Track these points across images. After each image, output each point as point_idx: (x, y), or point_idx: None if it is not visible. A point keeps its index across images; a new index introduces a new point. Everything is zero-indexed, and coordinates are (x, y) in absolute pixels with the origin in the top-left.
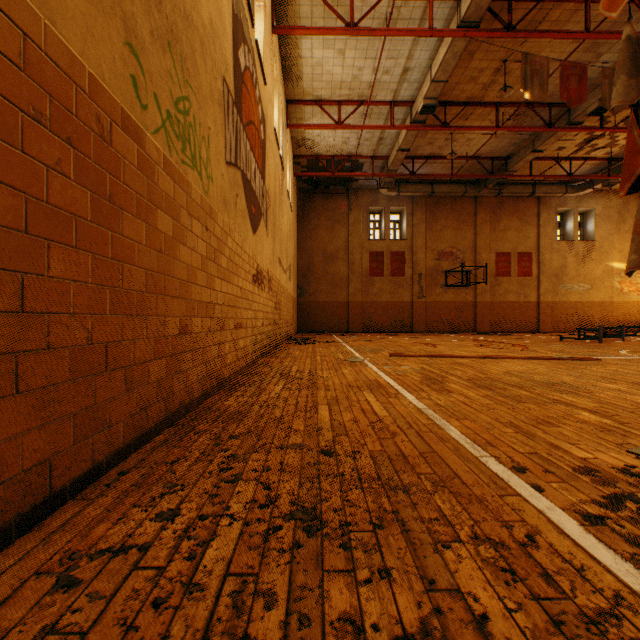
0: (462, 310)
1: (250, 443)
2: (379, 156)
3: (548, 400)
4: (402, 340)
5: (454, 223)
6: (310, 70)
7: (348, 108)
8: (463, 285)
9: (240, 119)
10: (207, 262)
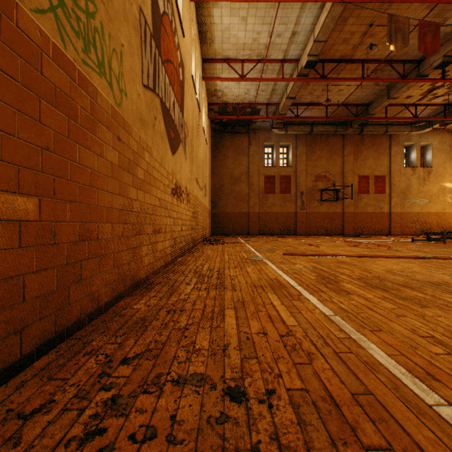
0: (333, 218)
1: (142, 372)
2: (272, 103)
3: (448, 304)
4: (290, 241)
5: (327, 154)
6: (220, 34)
7: (249, 65)
8: (334, 200)
9: (159, 53)
10: (119, 171)
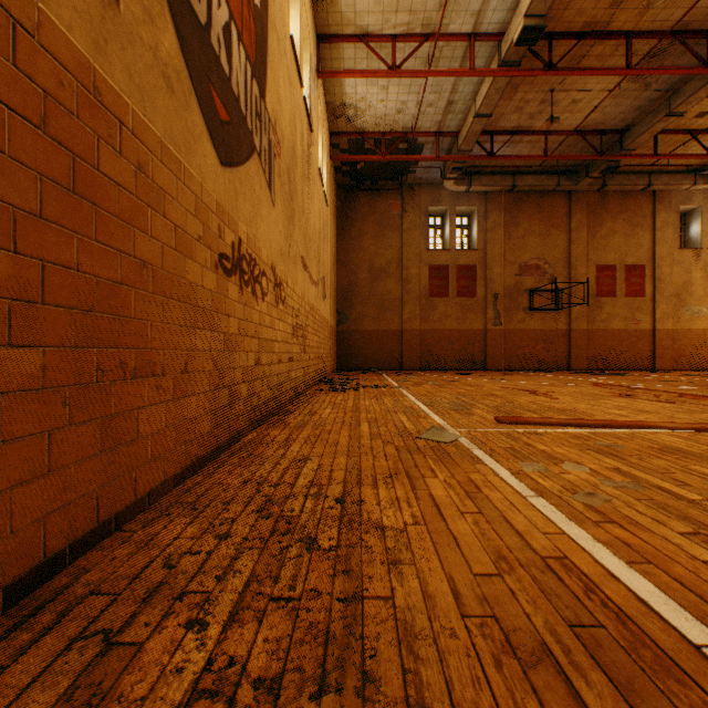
0: (551, 341)
1: None
2: (446, 132)
3: None
4: (485, 383)
5: (541, 227)
6: None
7: (406, 49)
8: (553, 308)
9: None
10: None
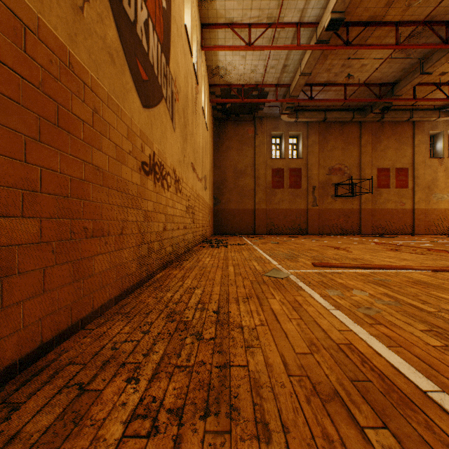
0: (349, 216)
1: None
2: (282, 84)
3: None
4: (307, 242)
5: (342, 144)
6: None
7: (257, 32)
8: (350, 195)
9: None
10: None
